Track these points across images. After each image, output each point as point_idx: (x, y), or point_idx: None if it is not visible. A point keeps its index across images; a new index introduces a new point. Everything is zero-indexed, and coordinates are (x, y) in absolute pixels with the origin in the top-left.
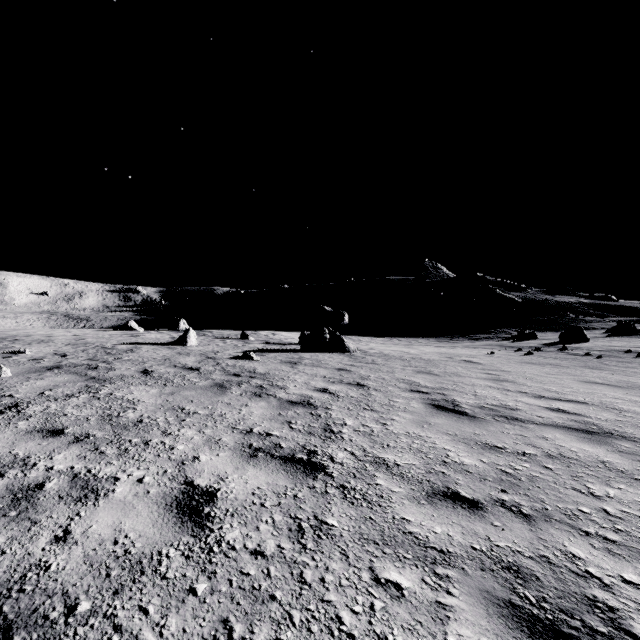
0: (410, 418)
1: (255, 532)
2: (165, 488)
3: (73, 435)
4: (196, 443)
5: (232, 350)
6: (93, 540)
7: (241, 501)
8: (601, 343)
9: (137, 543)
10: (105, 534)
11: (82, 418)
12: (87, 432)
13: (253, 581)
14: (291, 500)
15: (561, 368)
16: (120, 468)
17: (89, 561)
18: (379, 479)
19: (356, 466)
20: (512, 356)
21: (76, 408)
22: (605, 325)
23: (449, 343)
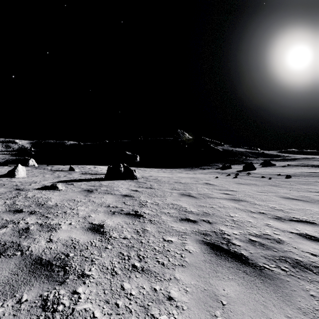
0: (192, 288)
1: None
2: None
3: None
4: None
5: (50, 180)
6: None
7: None
8: (262, 170)
9: None
10: None
11: None
12: None
13: None
14: None
15: (260, 187)
16: None
17: None
18: None
19: None
20: (228, 179)
21: None
22: (258, 161)
23: (191, 171)
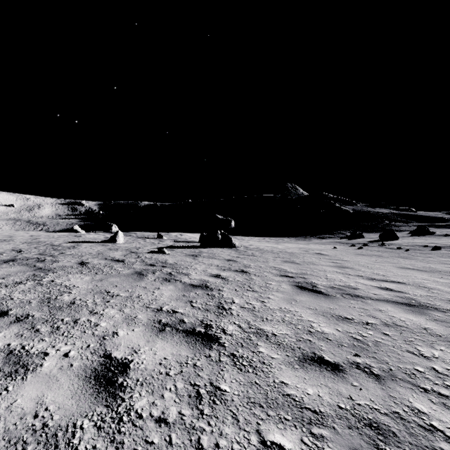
0: (281, 296)
1: (160, 400)
2: (86, 361)
3: (15, 316)
4: (116, 320)
5: (150, 246)
6: (15, 414)
7: (150, 371)
8: (407, 240)
9: (55, 415)
10: (27, 408)
11: (25, 301)
12: (27, 313)
13: (156, 449)
14: (191, 368)
15: (383, 258)
16: (50, 344)
17: (8, 436)
18: (261, 347)
19: (243, 337)
20: (349, 250)
21: (22, 293)
22: (408, 228)
23: (304, 241)
